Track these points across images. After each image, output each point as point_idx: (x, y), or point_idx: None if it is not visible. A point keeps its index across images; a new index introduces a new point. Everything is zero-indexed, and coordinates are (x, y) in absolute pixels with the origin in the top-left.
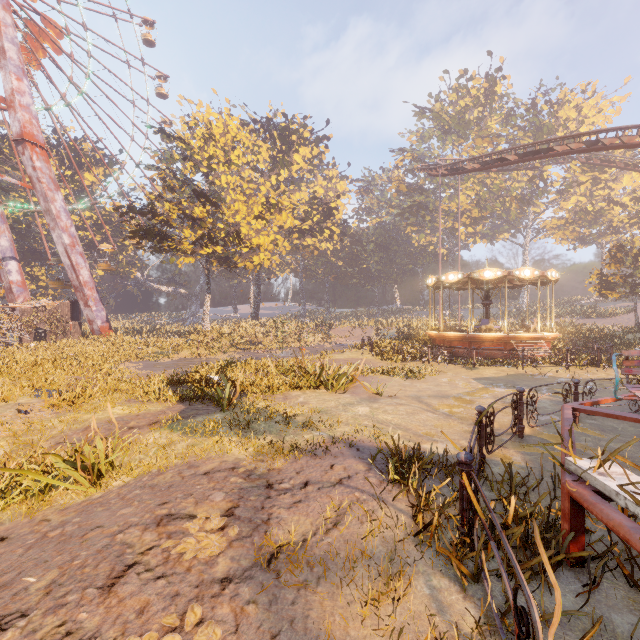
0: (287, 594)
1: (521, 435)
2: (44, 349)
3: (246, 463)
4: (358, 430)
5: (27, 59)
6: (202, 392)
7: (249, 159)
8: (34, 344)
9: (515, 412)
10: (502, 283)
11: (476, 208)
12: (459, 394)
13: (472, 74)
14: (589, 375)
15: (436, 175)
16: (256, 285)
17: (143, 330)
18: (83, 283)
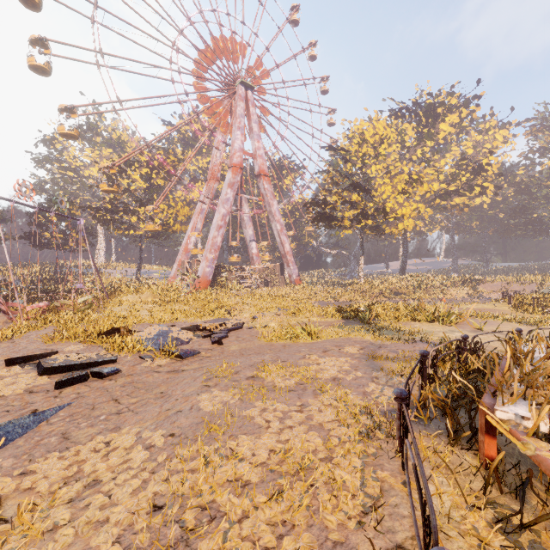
0: (376, 363)
1: None
2: (269, 291)
3: (372, 341)
4: (443, 340)
5: (260, 126)
6: (354, 314)
7: (394, 147)
8: (265, 288)
9: None
10: None
11: None
12: None
13: None
14: None
15: None
16: (403, 245)
17: (318, 282)
18: (286, 252)
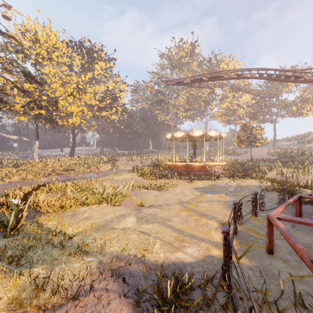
0: None
1: (236, 232)
2: None
3: None
4: (126, 247)
5: None
6: None
7: (65, 60)
8: None
9: (223, 211)
10: (201, 138)
11: (187, 104)
12: (189, 200)
13: (185, 41)
14: (243, 183)
15: (170, 84)
16: (72, 136)
17: None
18: None
